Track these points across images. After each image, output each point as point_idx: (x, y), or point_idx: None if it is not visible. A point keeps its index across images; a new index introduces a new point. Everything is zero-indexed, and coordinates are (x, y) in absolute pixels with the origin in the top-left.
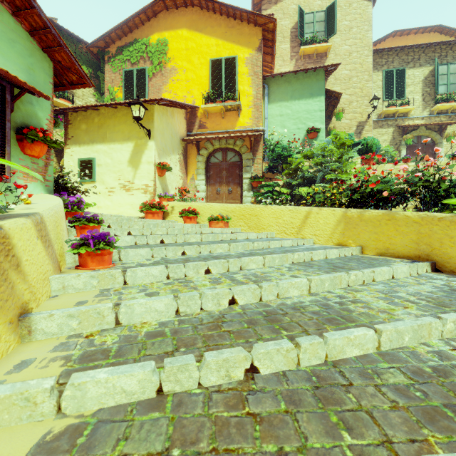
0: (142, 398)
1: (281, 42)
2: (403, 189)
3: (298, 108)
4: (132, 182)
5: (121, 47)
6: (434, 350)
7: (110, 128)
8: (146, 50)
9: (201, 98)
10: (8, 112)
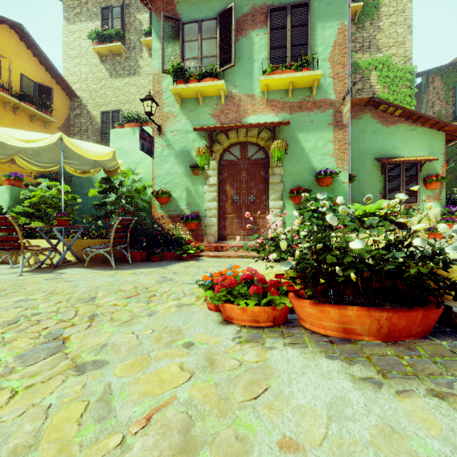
0: None
1: None
2: None
3: None
4: None
5: None
6: None
7: None
8: None
9: None
10: (418, 173)
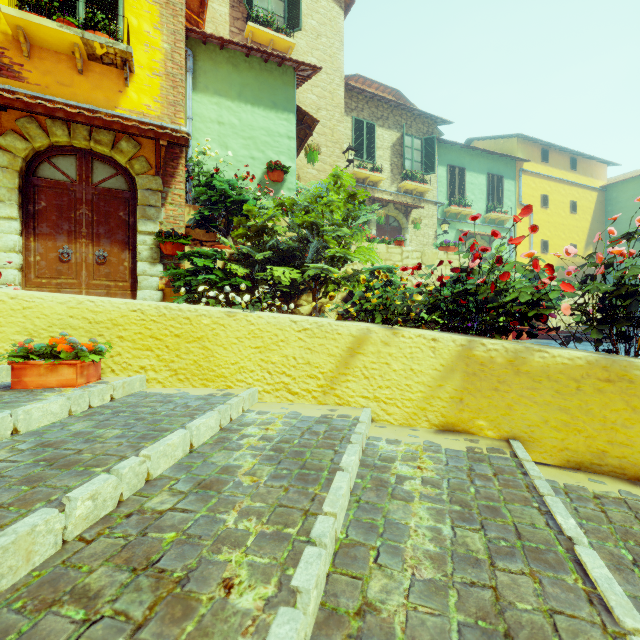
0: None
1: None
2: (548, 297)
3: (253, 121)
4: None
5: None
6: None
7: None
8: None
9: None
10: None
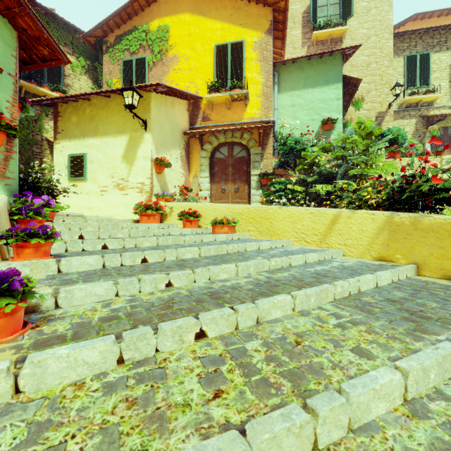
0: None
1: (292, 28)
2: None
3: (312, 97)
4: (127, 179)
5: (120, 36)
6: None
7: (102, 120)
8: (146, 38)
9: (205, 88)
10: None
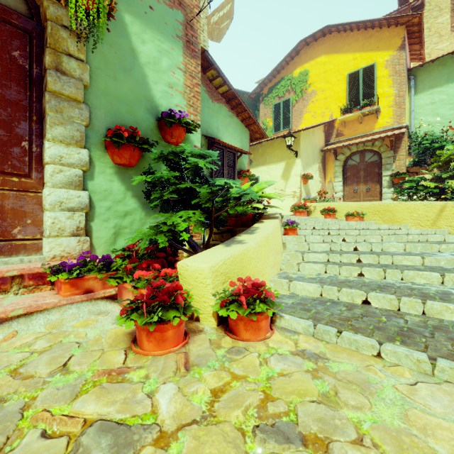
0: (323, 261)
1: (437, 16)
2: None
3: None
4: (284, 190)
5: (271, 87)
6: None
7: (268, 154)
8: (290, 83)
9: (339, 110)
10: (236, 165)
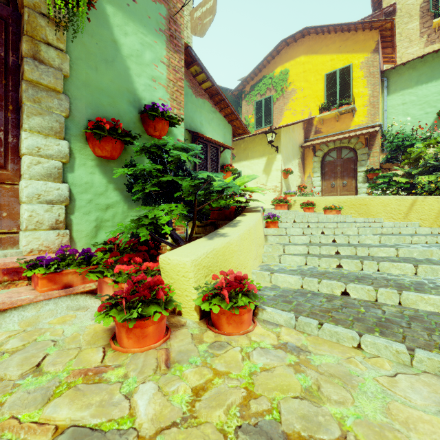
0: (303, 253)
1: (407, 22)
2: None
3: (426, 92)
4: (266, 184)
5: (253, 85)
6: (427, 258)
7: (251, 150)
8: (271, 82)
9: (317, 109)
10: (219, 160)
